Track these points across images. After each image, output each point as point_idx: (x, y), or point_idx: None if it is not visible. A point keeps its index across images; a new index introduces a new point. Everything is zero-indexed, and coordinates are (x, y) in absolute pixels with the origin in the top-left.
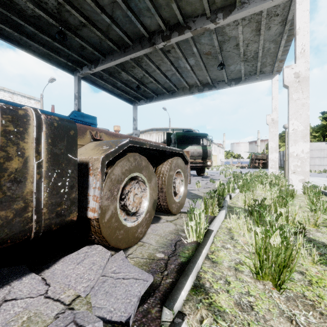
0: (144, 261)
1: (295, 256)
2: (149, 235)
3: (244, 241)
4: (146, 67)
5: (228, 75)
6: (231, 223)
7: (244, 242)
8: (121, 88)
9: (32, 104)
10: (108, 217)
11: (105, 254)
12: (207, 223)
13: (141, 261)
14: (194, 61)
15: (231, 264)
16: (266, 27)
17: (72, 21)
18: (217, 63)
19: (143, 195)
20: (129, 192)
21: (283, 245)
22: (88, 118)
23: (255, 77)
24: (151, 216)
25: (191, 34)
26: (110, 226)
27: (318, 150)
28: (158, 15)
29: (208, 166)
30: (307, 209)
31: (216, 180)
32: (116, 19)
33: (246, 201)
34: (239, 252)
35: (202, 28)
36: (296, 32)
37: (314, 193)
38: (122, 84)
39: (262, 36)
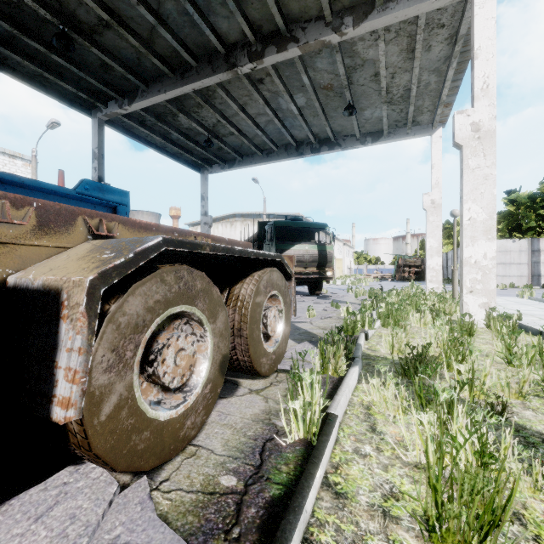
0: (192, 499)
1: (505, 485)
2: (212, 428)
3: (396, 437)
4: (222, 107)
5: (361, 126)
6: (369, 392)
7: (398, 439)
8: (179, 143)
9: (18, 168)
10: (108, 410)
11: (105, 488)
12: (326, 393)
13: (186, 501)
14: (305, 100)
15: (375, 500)
16: (425, 46)
17: (84, 17)
18: (343, 105)
19: (199, 347)
20: (165, 347)
21: (474, 449)
22: (113, 193)
23: (404, 131)
24: (216, 389)
25: (299, 51)
26: (114, 428)
27: (502, 252)
28: (240, 13)
29: (327, 278)
30: (499, 359)
31: (341, 302)
32: (165, 18)
33: (394, 345)
34: (389, 465)
35: (317, 41)
36: (475, 55)
37: (512, 333)
38: (180, 135)
39: (418, 61)
